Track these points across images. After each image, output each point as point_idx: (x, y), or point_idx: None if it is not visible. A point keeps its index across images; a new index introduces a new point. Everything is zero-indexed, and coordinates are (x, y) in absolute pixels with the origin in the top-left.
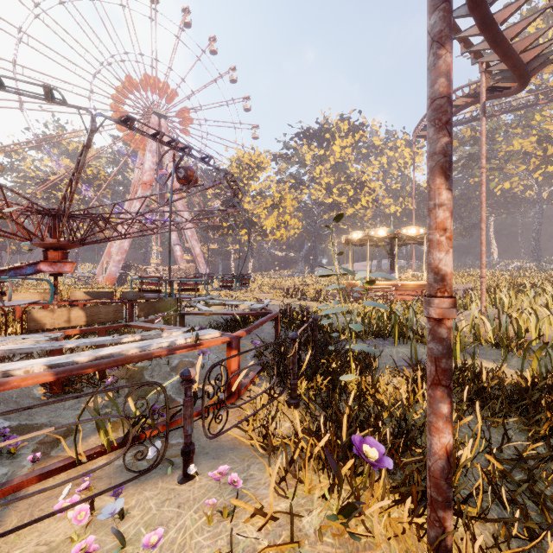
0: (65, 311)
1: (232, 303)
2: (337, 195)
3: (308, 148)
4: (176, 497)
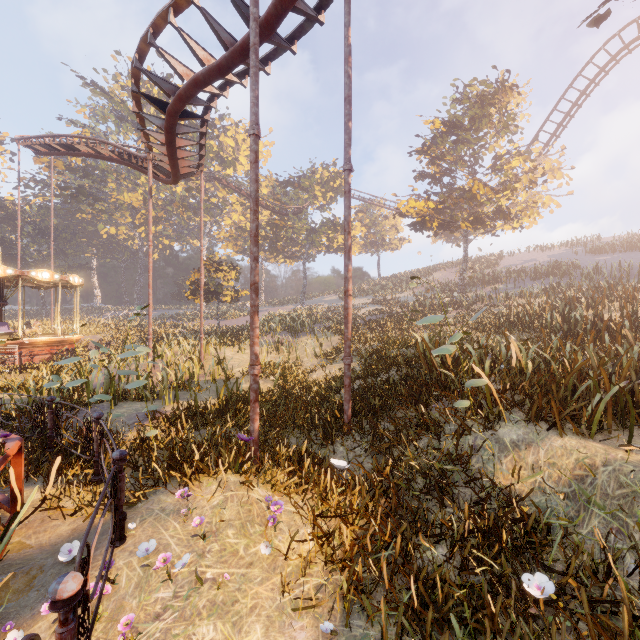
0: None
1: None
2: None
3: None
4: (138, 544)
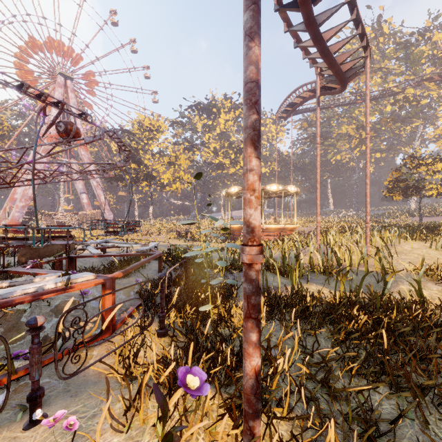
0: None
1: (122, 246)
2: (222, 157)
3: (200, 118)
4: None
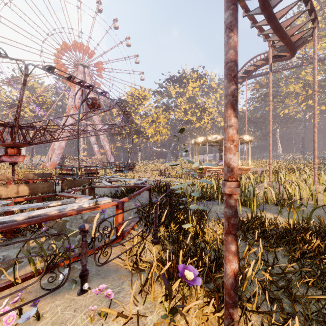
0: (15, 187)
1: (124, 180)
2: (190, 115)
3: (173, 87)
4: (74, 304)
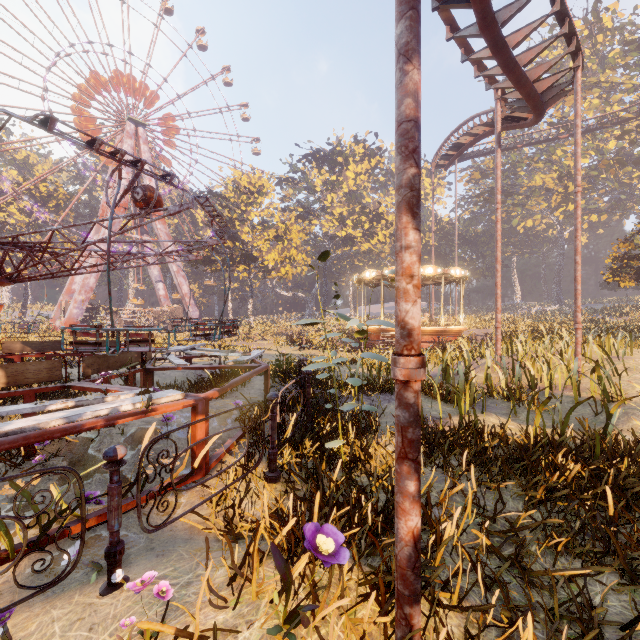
0: None
1: (215, 355)
2: (351, 228)
3: (319, 172)
4: (91, 615)
